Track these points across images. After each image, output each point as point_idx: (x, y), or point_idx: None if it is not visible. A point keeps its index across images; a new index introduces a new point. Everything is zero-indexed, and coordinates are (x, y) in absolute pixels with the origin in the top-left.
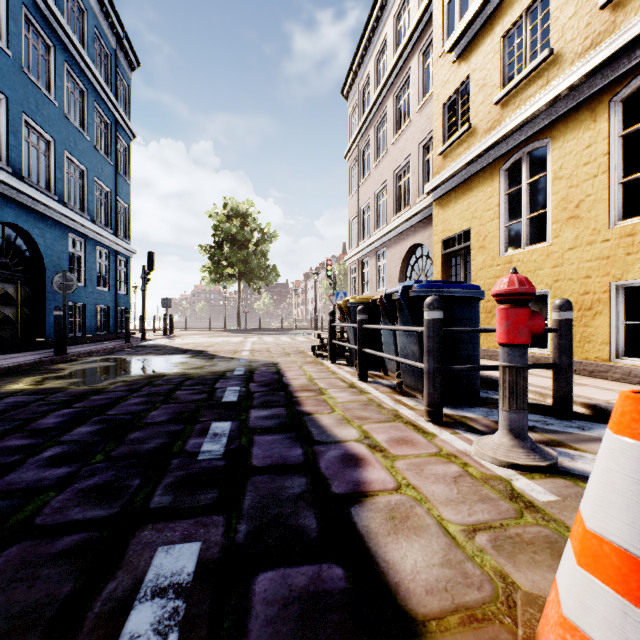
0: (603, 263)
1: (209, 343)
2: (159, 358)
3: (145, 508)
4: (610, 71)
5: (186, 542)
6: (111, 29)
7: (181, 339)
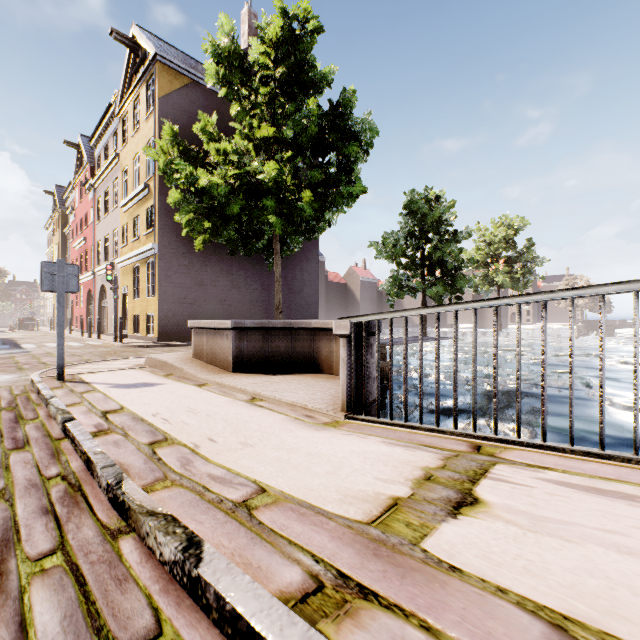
0: None
1: None
2: None
3: None
4: None
5: None
6: None
7: None
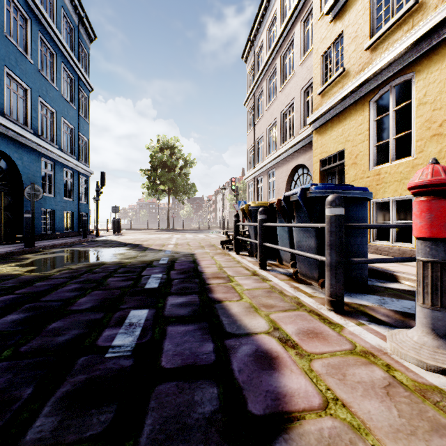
0: None
1: (145, 239)
2: (104, 250)
3: (17, 441)
4: None
5: None
6: (75, 10)
7: (125, 236)
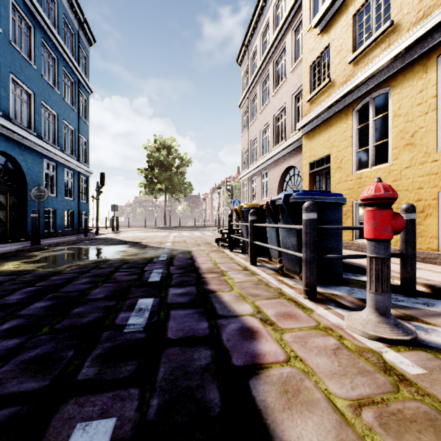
0: (432, 178)
1: (143, 236)
2: (106, 247)
3: (73, 380)
4: (438, 34)
5: (103, 418)
6: (75, 16)
7: (124, 234)
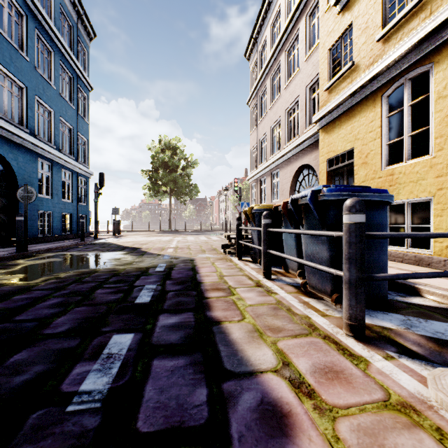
0: None
1: (145, 241)
2: (100, 254)
3: None
4: None
5: None
6: (73, 7)
7: (125, 238)
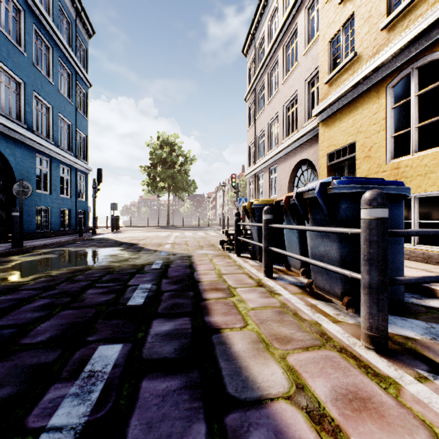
0: None
1: (143, 237)
2: (96, 250)
3: None
4: None
5: None
6: (72, 4)
7: (124, 233)
